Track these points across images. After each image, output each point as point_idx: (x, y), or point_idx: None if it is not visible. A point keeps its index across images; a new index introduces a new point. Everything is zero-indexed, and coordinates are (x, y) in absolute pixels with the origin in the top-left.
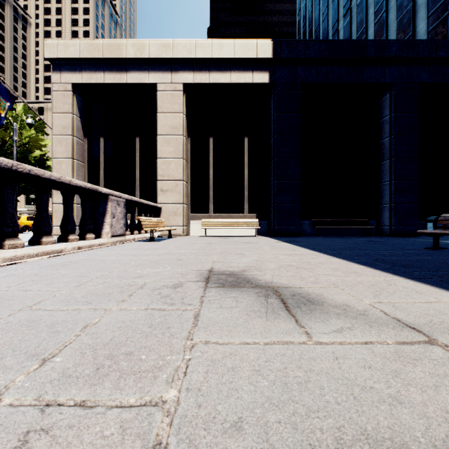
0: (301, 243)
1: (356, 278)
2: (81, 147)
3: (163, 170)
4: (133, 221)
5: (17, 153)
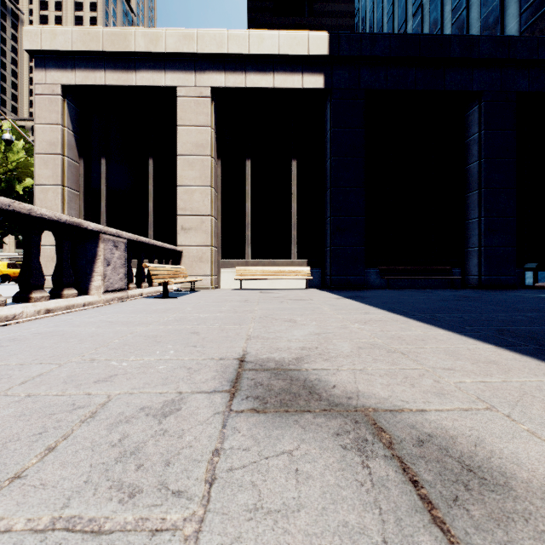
0: (370, 299)
1: (506, 378)
2: (74, 171)
3: (185, 202)
4: (141, 269)
5: (2, 183)
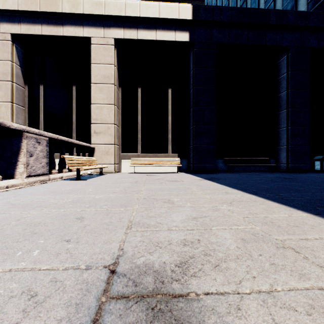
0: (223, 181)
1: None
2: (21, 93)
3: (96, 115)
4: (62, 160)
5: None
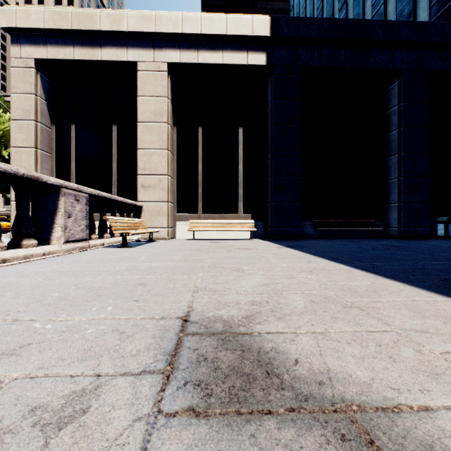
0: (309, 248)
1: None
2: (47, 135)
3: (144, 163)
4: (103, 222)
5: None
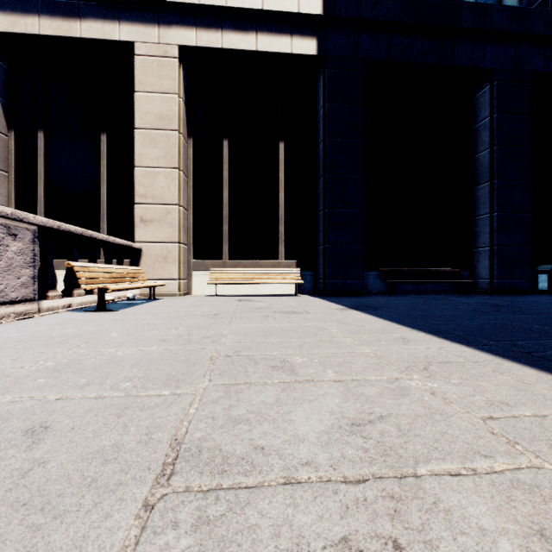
0: (386, 311)
1: None
2: (0, 145)
3: (145, 187)
4: (72, 271)
5: None
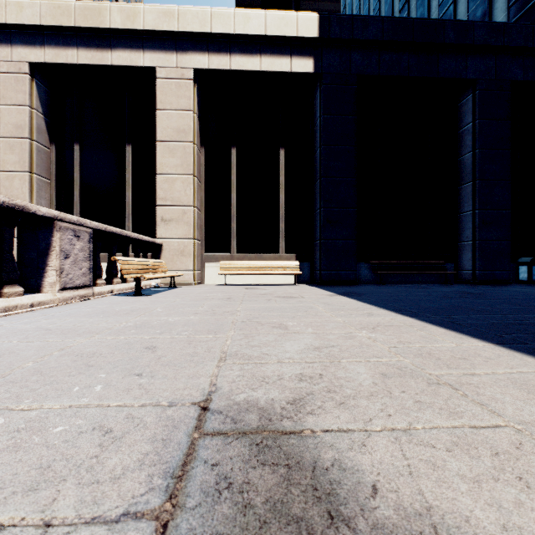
0: (367, 297)
1: None
2: (44, 157)
3: (165, 192)
4: (112, 263)
5: None
